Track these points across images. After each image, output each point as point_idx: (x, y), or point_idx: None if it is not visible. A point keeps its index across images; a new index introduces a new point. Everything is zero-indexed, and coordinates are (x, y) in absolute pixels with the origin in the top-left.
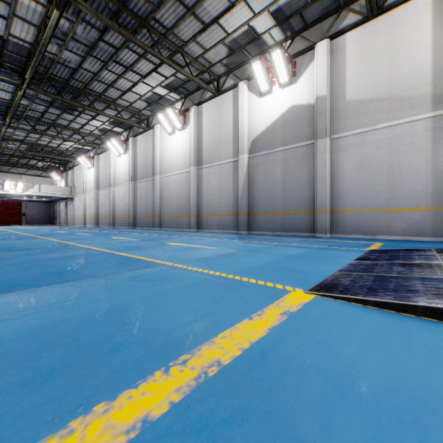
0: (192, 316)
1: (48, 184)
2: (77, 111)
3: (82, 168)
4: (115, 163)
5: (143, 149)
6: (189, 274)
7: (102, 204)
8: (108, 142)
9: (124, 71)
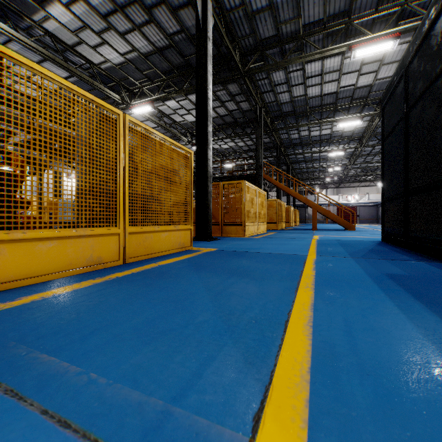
0: None
1: (374, 191)
2: None
3: None
4: None
5: None
6: None
7: None
8: None
9: None
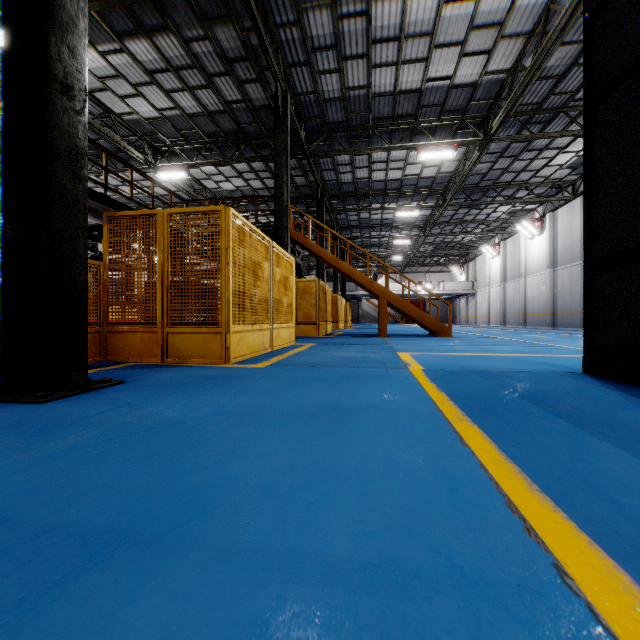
0: (560, 353)
1: (448, 279)
2: (483, 205)
3: (485, 258)
4: (527, 248)
5: (566, 225)
6: (574, 349)
7: (510, 299)
8: (517, 225)
9: (538, 153)
